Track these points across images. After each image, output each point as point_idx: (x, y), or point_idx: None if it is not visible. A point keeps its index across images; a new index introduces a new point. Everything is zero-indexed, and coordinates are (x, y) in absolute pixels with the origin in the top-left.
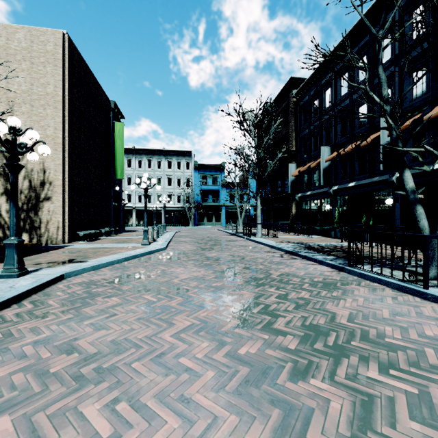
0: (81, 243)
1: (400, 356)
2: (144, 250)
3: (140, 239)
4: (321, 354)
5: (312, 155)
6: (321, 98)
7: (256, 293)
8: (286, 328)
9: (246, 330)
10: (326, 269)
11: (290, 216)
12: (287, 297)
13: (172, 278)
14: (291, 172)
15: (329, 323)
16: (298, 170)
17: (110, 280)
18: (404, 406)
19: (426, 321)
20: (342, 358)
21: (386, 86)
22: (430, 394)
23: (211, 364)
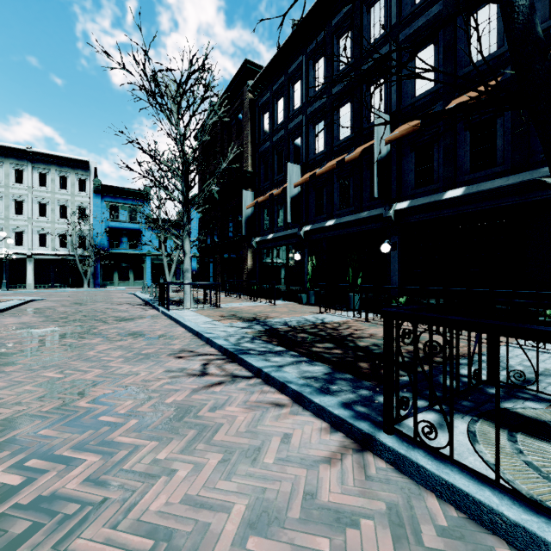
0: None
1: None
2: None
3: None
4: None
5: (275, 179)
6: (288, 94)
7: None
8: None
9: None
10: (317, 437)
11: (245, 271)
12: None
13: None
14: (246, 204)
15: None
16: (255, 200)
17: None
18: None
19: None
20: None
21: None
22: None
23: None
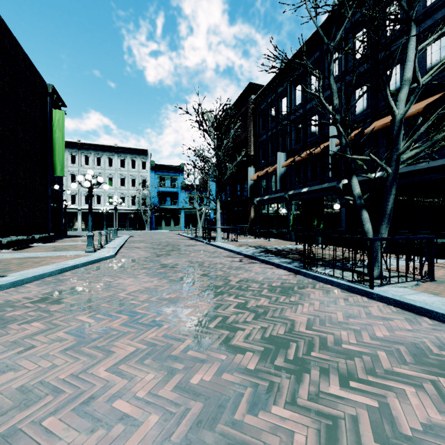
0: (3, 253)
1: (357, 363)
2: (86, 259)
3: (85, 245)
4: (283, 371)
5: (269, 160)
6: (278, 105)
7: (214, 304)
8: (245, 343)
9: (200, 351)
10: (283, 272)
11: (249, 220)
12: (246, 306)
13: (118, 291)
14: (250, 176)
15: (289, 332)
16: (256, 174)
17: (35, 298)
18: (367, 426)
19: (375, 322)
20: (303, 373)
21: (337, 96)
22: (389, 405)
23: (156, 404)
